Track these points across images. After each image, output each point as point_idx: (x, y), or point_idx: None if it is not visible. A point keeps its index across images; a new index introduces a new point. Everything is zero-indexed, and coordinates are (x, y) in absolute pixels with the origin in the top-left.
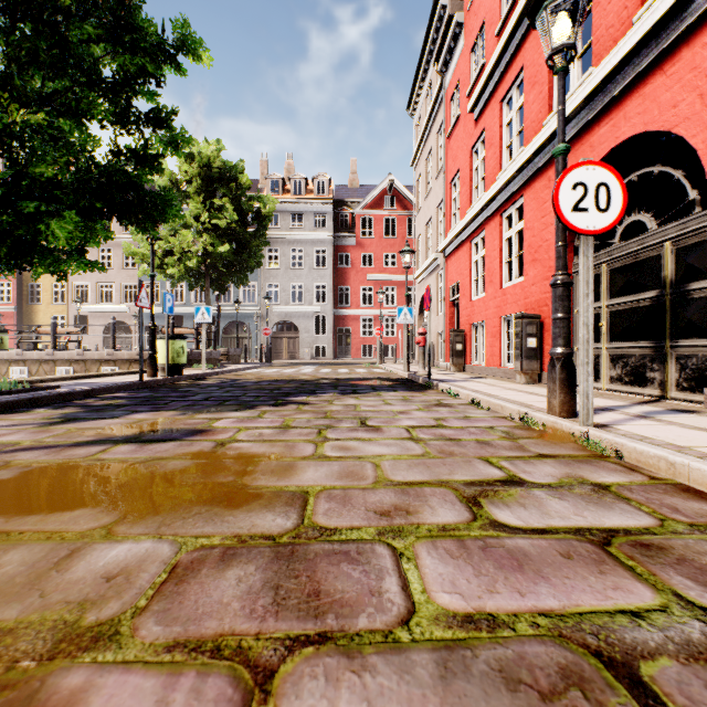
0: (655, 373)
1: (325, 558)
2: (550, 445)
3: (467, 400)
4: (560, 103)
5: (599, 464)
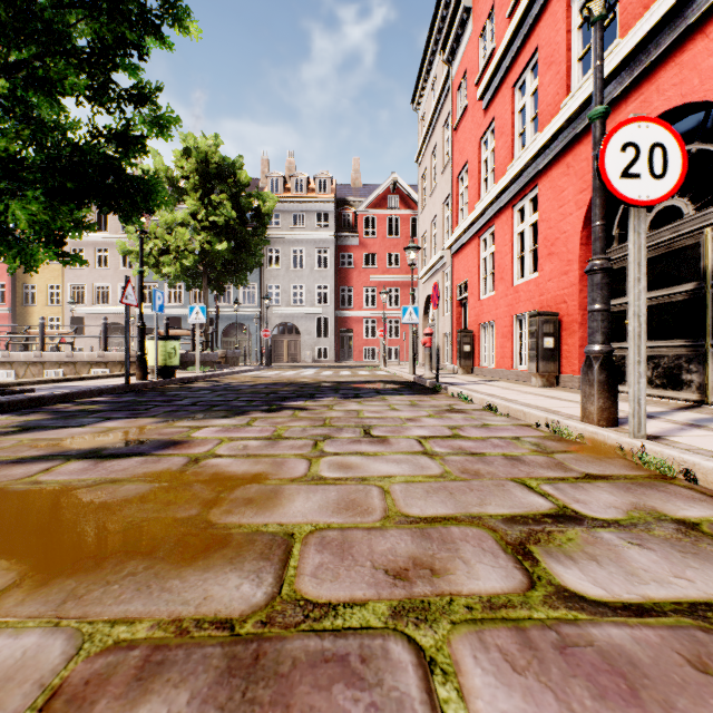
0: (693, 375)
1: (308, 672)
2: (595, 462)
3: (482, 405)
4: (598, 58)
5: (667, 489)
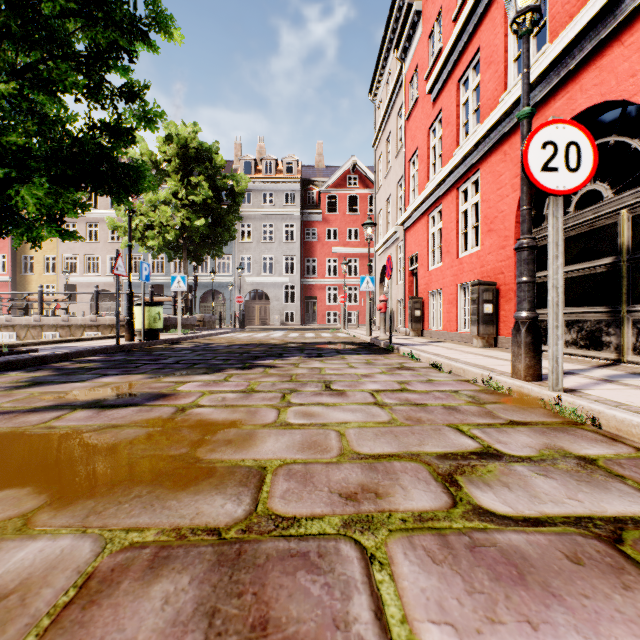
0: (611, 338)
1: (278, 563)
2: (519, 411)
3: (428, 363)
4: (525, 66)
5: (576, 433)
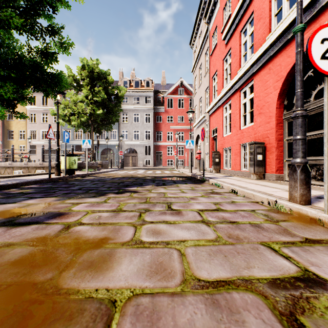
0: None
1: None
2: (306, 228)
3: (228, 189)
4: None
5: None
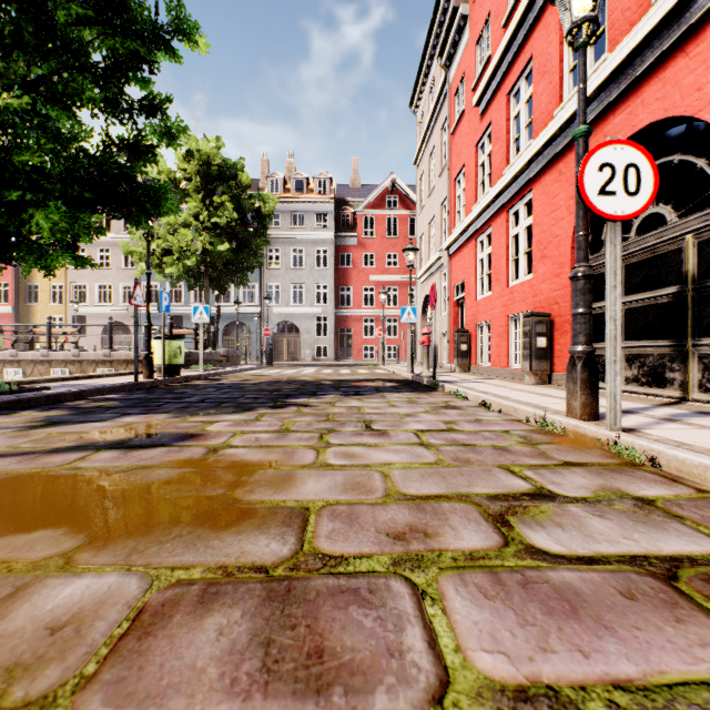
0: (675, 374)
1: (329, 599)
2: (575, 452)
3: (476, 402)
4: (581, 81)
5: (634, 474)
